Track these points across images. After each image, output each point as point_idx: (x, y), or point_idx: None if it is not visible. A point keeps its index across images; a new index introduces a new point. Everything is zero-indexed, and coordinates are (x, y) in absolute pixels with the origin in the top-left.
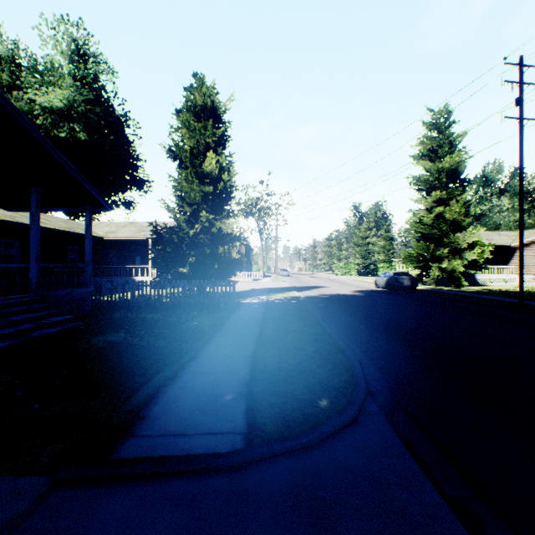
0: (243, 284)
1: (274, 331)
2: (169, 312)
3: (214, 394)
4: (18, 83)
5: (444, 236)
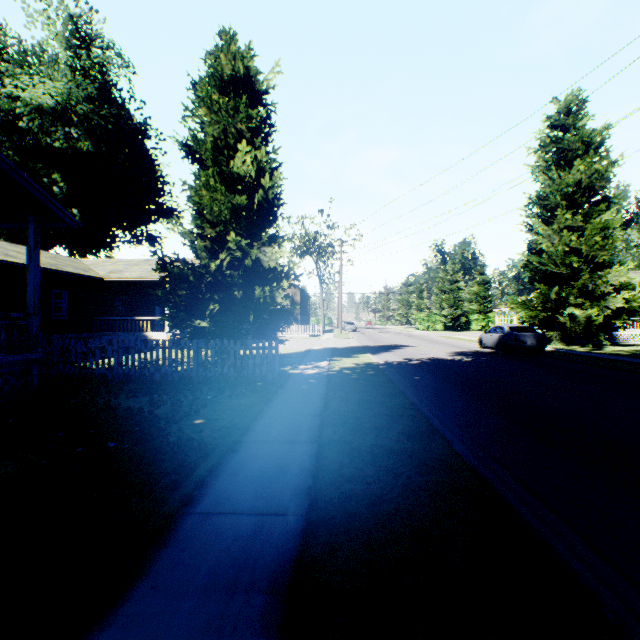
0: (297, 342)
1: (347, 453)
2: (168, 392)
3: None
4: None
5: (575, 277)
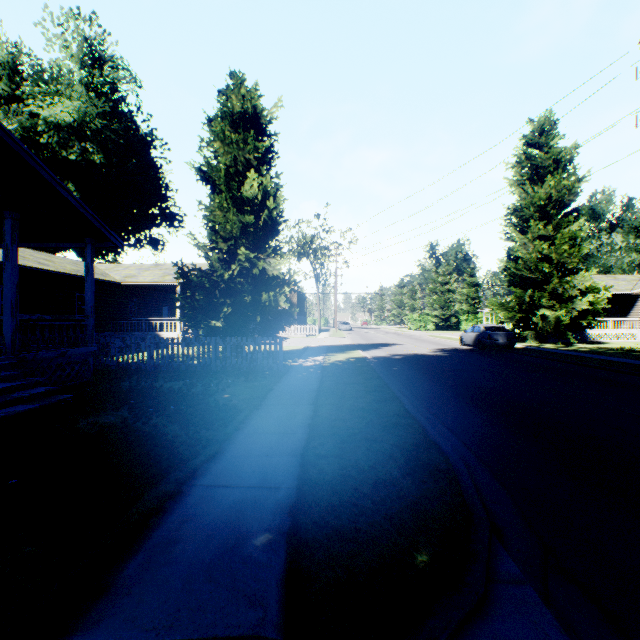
0: (295, 341)
1: (334, 409)
2: (195, 378)
3: (235, 533)
4: (18, 93)
5: (547, 281)
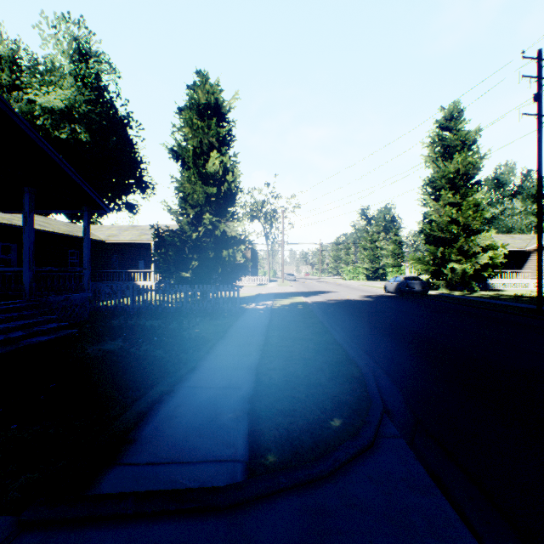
0: (249, 289)
1: (280, 339)
2: (170, 318)
3: (213, 412)
4: (18, 83)
5: (456, 240)
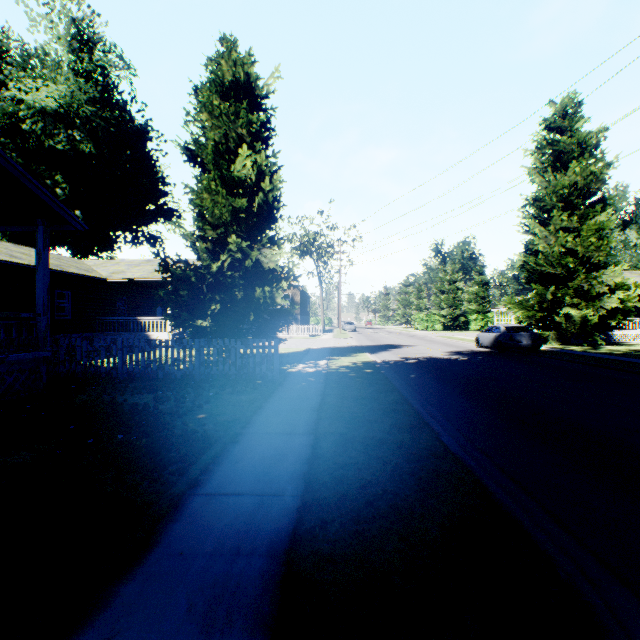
0: (296, 342)
1: (341, 444)
2: (171, 390)
3: None
4: (1, 77)
5: (571, 277)
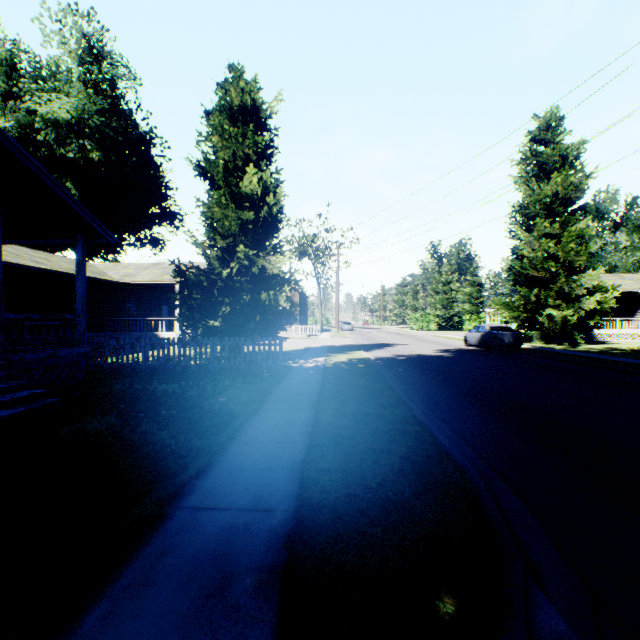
0: (296, 341)
1: (336, 415)
2: (191, 380)
3: (220, 571)
4: (16, 90)
5: (553, 280)
